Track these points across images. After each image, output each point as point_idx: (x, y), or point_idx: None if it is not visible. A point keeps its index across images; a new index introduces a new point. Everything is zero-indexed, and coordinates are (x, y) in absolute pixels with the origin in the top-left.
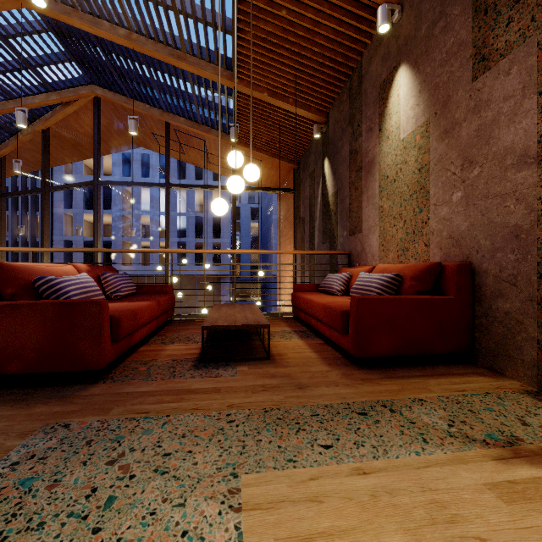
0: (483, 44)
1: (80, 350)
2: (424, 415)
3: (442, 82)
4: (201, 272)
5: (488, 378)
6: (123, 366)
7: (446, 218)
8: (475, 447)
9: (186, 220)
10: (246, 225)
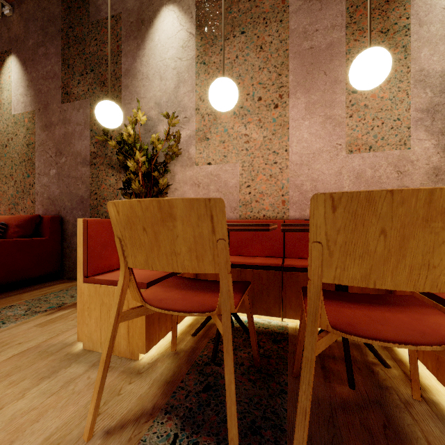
0: (67, 84)
1: None
2: (10, 312)
3: (44, 91)
4: None
5: (67, 283)
6: None
7: (47, 185)
8: (38, 314)
9: None
10: None
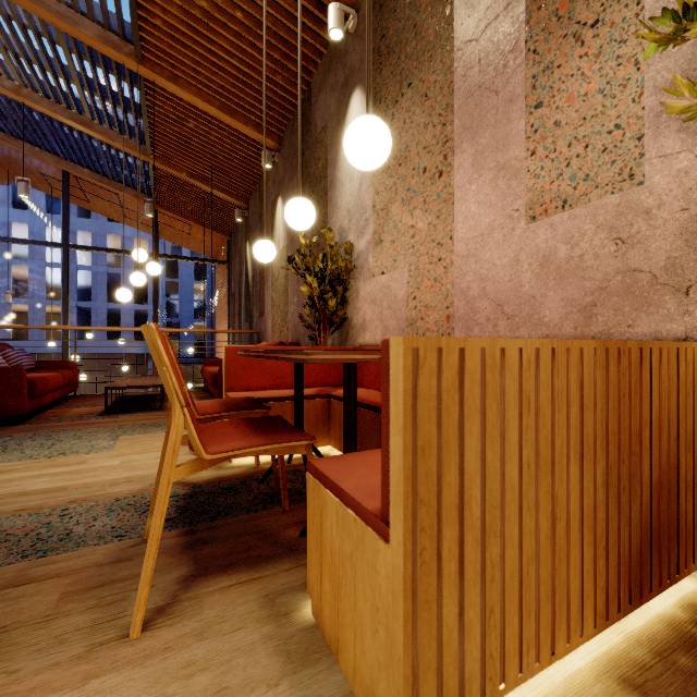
0: None
1: (5, 401)
2: None
3: None
4: (116, 350)
5: None
6: (35, 418)
7: (293, 313)
8: None
9: (92, 277)
10: (187, 287)
